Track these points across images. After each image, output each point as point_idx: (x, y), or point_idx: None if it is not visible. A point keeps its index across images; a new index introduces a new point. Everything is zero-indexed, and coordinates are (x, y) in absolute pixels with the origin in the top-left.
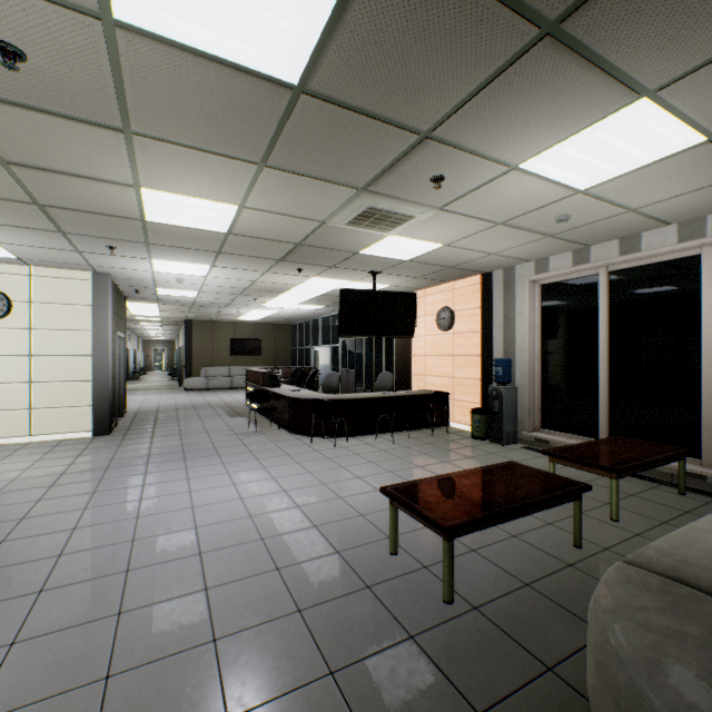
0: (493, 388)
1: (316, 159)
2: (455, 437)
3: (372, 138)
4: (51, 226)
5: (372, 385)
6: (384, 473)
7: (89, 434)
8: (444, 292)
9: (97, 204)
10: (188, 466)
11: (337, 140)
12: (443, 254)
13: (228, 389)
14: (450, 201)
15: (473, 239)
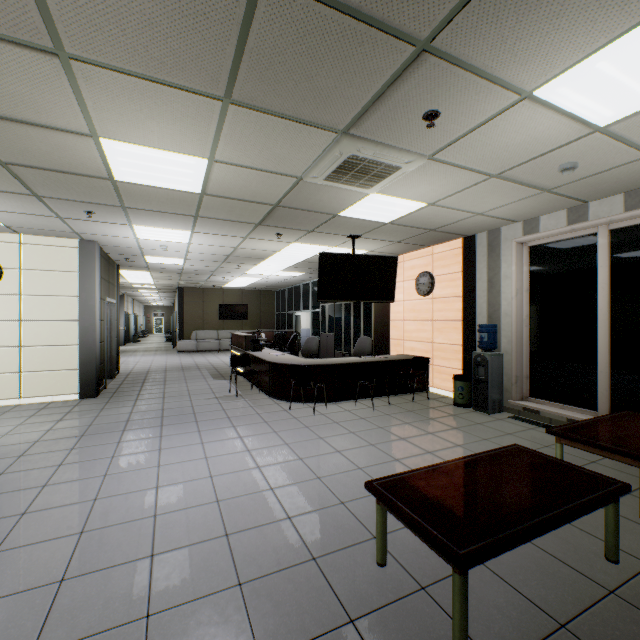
0: (477, 355)
1: (288, 90)
2: (436, 404)
3: (355, 54)
4: (23, 188)
5: (350, 349)
6: (365, 446)
7: (77, 396)
8: (423, 256)
9: (59, 160)
10: (163, 434)
11: (313, 59)
12: (426, 215)
13: (217, 351)
14: (441, 148)
15: (461, 196)
